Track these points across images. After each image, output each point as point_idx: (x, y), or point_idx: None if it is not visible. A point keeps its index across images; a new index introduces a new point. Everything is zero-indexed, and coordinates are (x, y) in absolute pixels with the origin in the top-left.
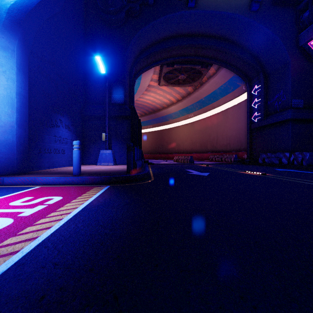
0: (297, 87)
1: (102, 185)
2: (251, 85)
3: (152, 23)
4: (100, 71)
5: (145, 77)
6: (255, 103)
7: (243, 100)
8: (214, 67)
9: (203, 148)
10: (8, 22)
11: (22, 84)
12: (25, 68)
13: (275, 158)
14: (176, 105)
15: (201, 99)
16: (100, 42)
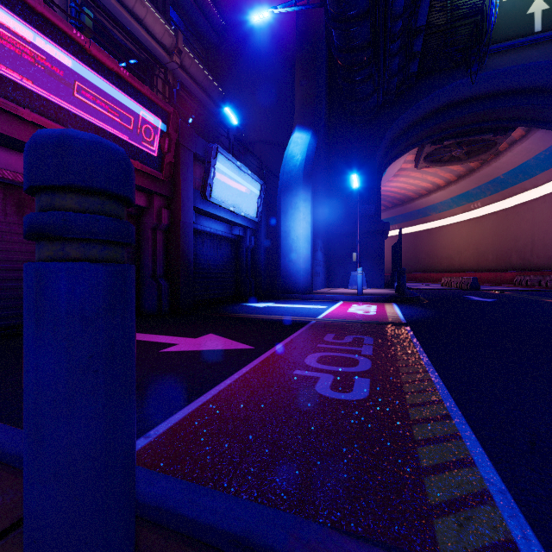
0: None
1: (387, 302)
2: None
3: (413, 107)
4: (353, 185)
5: (394, 163)
6: None
7: None
8: (521, 127)
9: (501, 263)
10: (305, 179)
11: (311, 223)
12: (312, 210)
13: None
14: (446, 191)
15: (497, 176)
16: (345, 146)
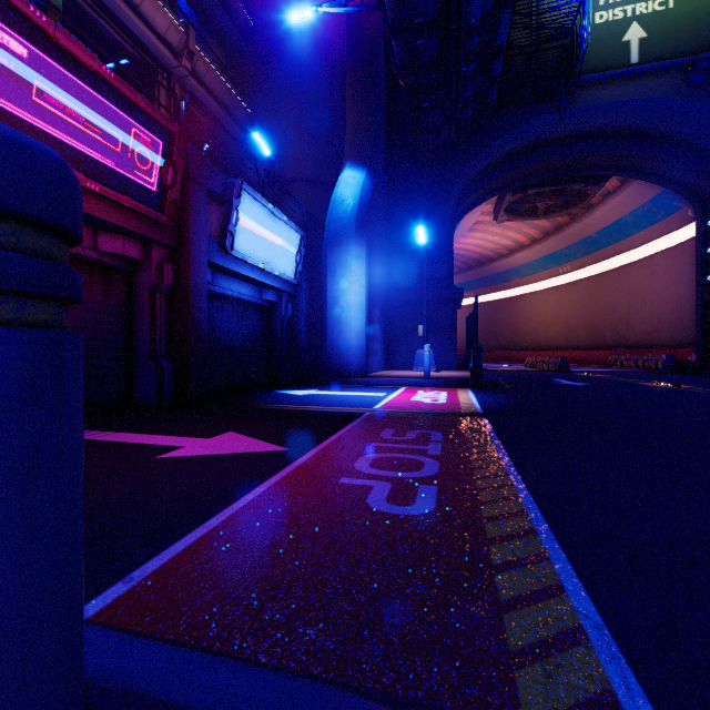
0: None
1: (461, 388)
2: (705, 209)
3: (492, 146)
4: (419, 240)
5: (470, 214)
6: None
7: (690, 238)
8: (616, 177)
9: (594, 339)
10: (358, 230)
11: (366, 287)
12: (367, 270)
13: None
14: (530, 250)
15: (589, 235)
16: (409, 191)
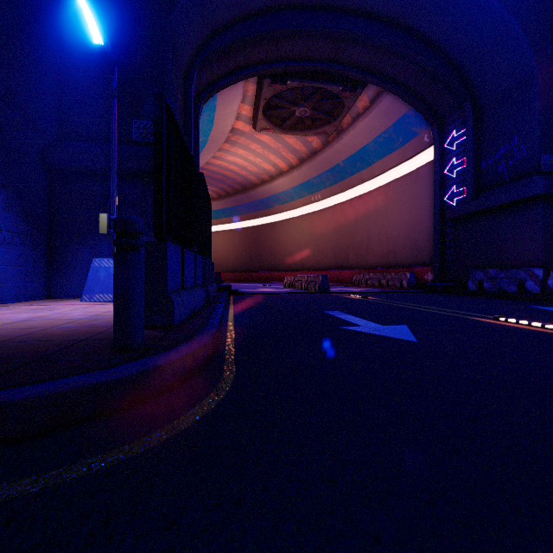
0: (551, 129)
1: None
2: (442, 132)
3: None
4: (90, 36)
5: (224, 106)
6: (452, 167)
7: (424, 164)
8: (367, 93)
9: (340, 260)
10: None
11: None
12: None
13: (508, 281)
14: (288, 177)
15: (338, 163)
16: None
